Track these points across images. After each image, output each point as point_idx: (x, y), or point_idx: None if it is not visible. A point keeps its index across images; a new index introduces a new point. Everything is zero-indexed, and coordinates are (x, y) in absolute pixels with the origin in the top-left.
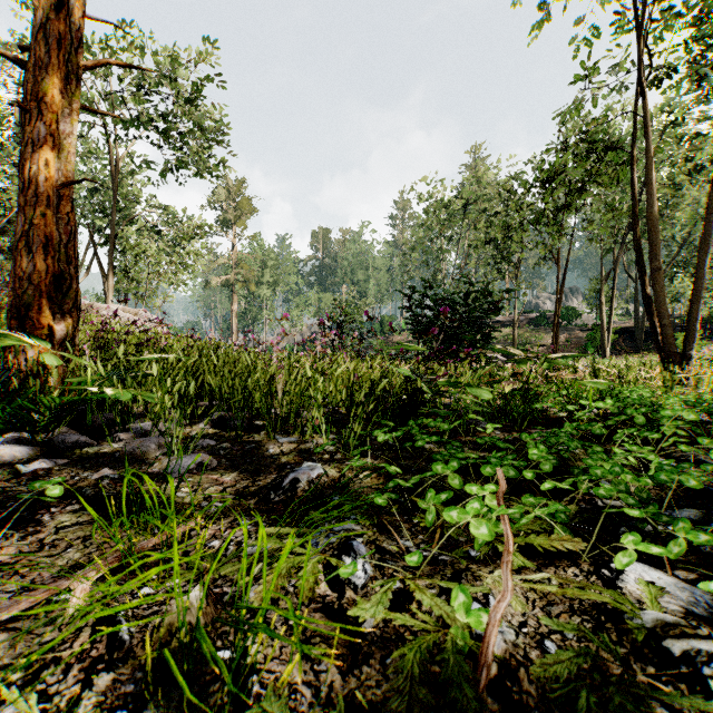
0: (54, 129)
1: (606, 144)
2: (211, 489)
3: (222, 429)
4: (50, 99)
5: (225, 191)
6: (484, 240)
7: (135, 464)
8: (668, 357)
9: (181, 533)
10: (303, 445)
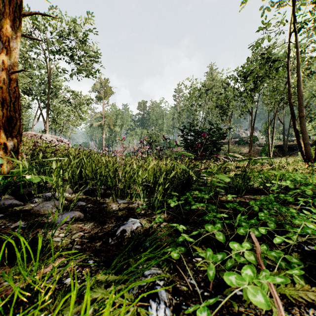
0: (7, 45)
1: (275, 58)
2: (76, 235)
3: (90, 195)
4: (5, 30)
5: (99, 84)
6: (215, 105)
7: (39, 217)
8: (308, 158)
9: (49, 270)
10: (131, 205)
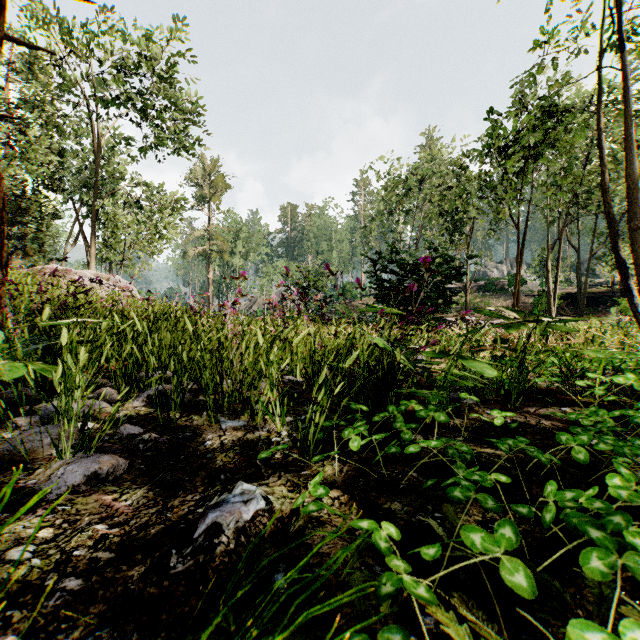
0: None
1: (571, 107)
2: (82, 535)
3: (159, 407)
4: None
5: (201, 169)
6: (438, 212)
7: (9, 470)
8: None
9: None
10: (251, 433)
